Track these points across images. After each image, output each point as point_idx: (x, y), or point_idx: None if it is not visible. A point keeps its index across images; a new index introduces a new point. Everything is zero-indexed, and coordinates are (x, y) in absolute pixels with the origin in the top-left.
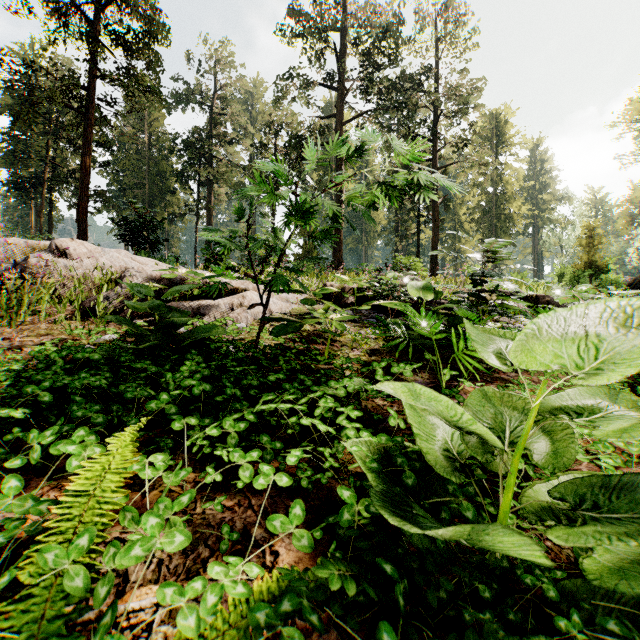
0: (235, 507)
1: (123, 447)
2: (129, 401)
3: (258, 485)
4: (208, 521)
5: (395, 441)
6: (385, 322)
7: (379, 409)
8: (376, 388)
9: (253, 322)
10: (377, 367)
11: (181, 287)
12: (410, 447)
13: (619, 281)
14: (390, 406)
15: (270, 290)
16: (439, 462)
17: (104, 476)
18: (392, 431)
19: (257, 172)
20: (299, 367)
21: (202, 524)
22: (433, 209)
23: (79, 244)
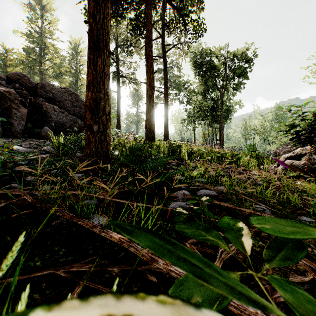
0: None
1: None
2: None
3: None
4: None
5: None
6: None
7: None
8: None
9: None
10: None
11: None
12: None
13: None
14: None
15: None
16: None
17: None
18: None
19: None
20: None
21: None
22: None
23: None
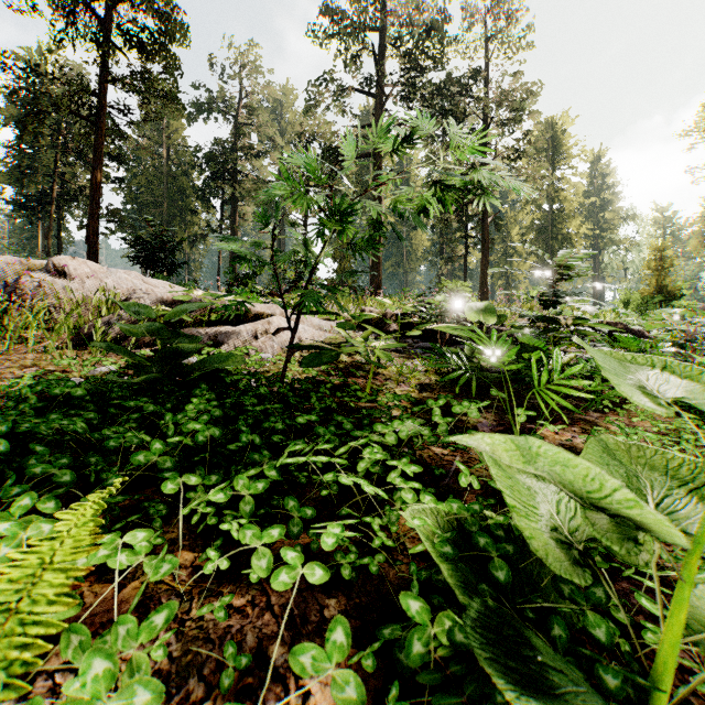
0: (247, 608)
1: (79, 526)
2: (118, 449)
3: (278, 584)
4: (206, 632)
5: (471, 510)
6: (441, 350)
7: (438, 460)
8: (462, 442)
9: (280, 352)
10: (433, 406)
11: (189, 306)
12: (492, 518)
13: (693, 308)
14: (451, 456)
15: (299, 311)
16: (550, 551)
17: (40, 576)
18: (458, 490)
19: (283, 165)
20: (335, 405)
21: (197, 638)
22: (482, 228)
23: (81, 263)
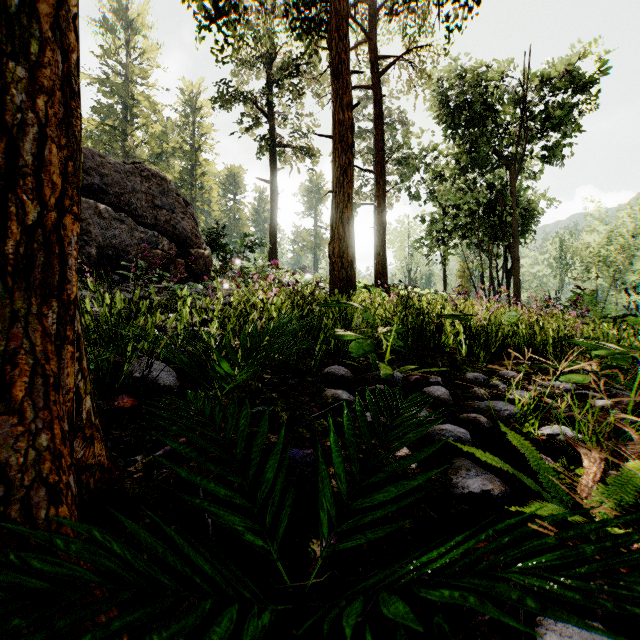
0: None
1: None
2: None
3: None
4: None
5: None
6: None
7: None
8: None
9: None
10: None
11: None
12: None
13: None
14: None
15: None
16: None
17: None
18: None
19: None
20: None
21: None
22: None
23: None
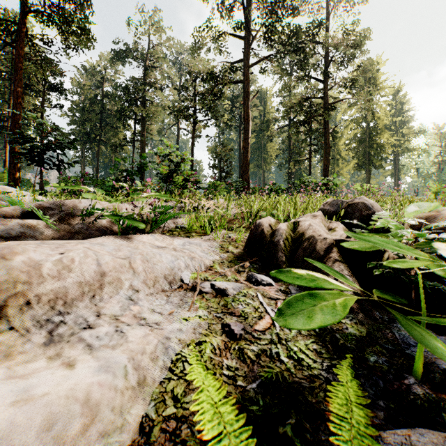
0: None
1: None
2: None
3: None
4: None
5: None
6: None
7: None
8: None
9: None
10: None
11: None
12: None
13: None
14: None
15: None
16: None
17: None
18: None
19: None
20: None
21: None
22: (325, 137)
23: None
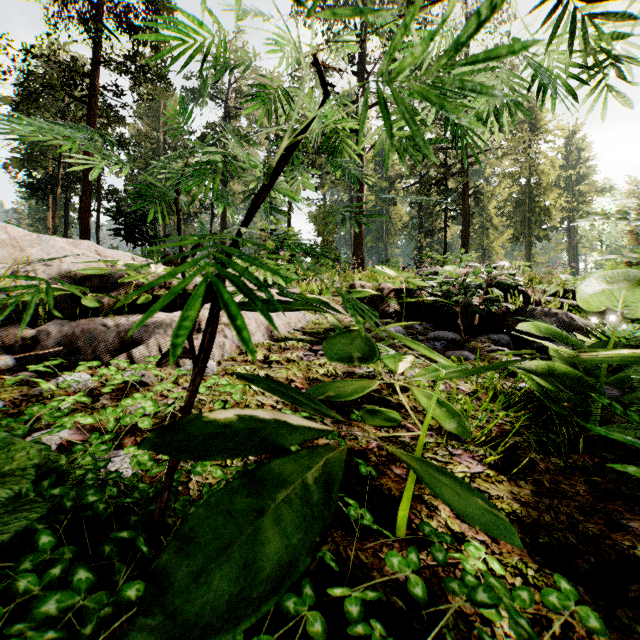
0: None
1: None
2: None
3: None
4: None
5: None
6: None
7: None
8: None
9: (234, 353)
10: None
11: None
12: None
13: None
14: None
15: (212, 306)
16: None
17: None
18: None
19: None
20: (320, 627)
21: None
22: (463, 201)
23: None
